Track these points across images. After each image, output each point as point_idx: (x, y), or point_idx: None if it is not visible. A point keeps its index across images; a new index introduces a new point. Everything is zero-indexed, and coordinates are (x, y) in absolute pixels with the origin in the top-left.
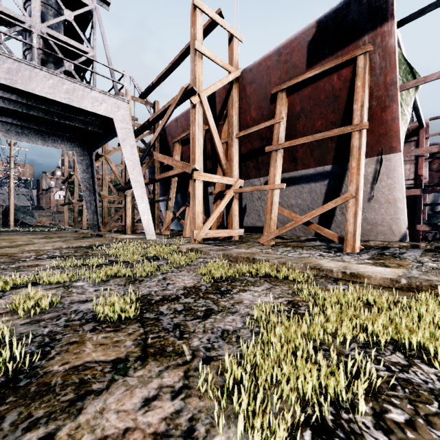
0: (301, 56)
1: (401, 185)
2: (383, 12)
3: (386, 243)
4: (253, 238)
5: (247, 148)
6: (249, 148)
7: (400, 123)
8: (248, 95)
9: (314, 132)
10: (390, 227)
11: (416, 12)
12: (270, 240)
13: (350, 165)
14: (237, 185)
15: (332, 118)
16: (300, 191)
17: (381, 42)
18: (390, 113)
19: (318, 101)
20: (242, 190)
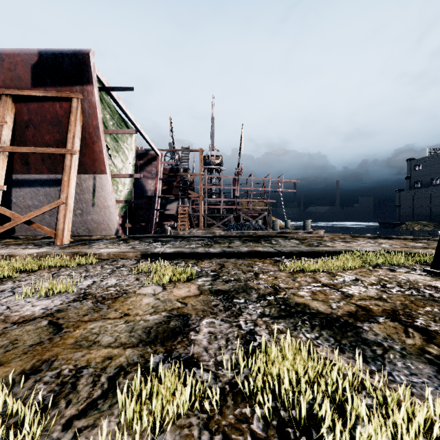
0: (26, 73)
1: (110, 197)
2: (87, 76)
3: (104, 236)
4: None
5: None
6: None
7: (106, 155)
8: None
9: (44, 143)
10: (108, 225)
11: (110, 87)
12: None
13: (63, 179)
14: None
15: (58, 137)
16: (36, 193)
17: (87, 96)
18: (98, 146)
19: (45, 119)
20: None
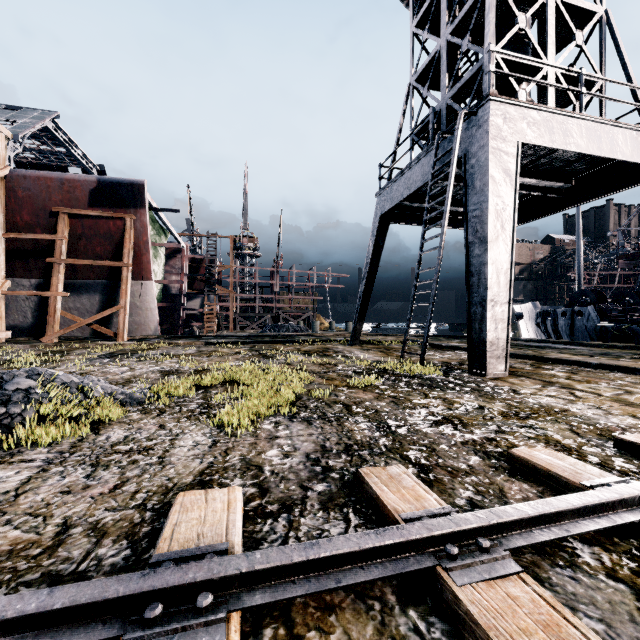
0: (84, 195)
1: (154, 301)
2: (141, 202)
3: (147, 336)
4: (22, 340)
5: (15, 247)
6: (18, 247)
7: (152, 265)
8: (20, 197)
9: (95, 254)
10: (149, 326)
11: (158, 208)
12: (54, 339)
13: (122, 287)
14: (6, 286)
15: (109, 249)
16: (79, 297)
17: (140, 217)
18: (146, 258)
19: (98, 233)
20: (16, 293)
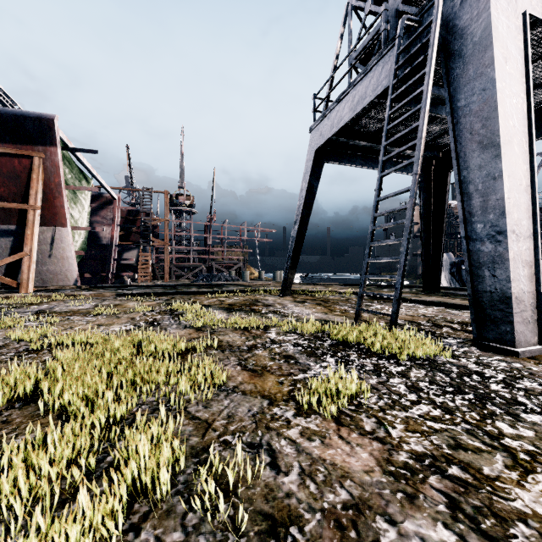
0: None
1: (70, 248)
2: (51, 139)
3: (62, 286)
4: None
5: None
6: None
7: (67, 209)
8: None
9: None
10: (66, 275)
11: (73, 148)
12: None
13: (27, 232)
14: None
15: (15, 190)
16: None
17: (50, 156)
18: (59, 201)
19: (1, 172)
20: None
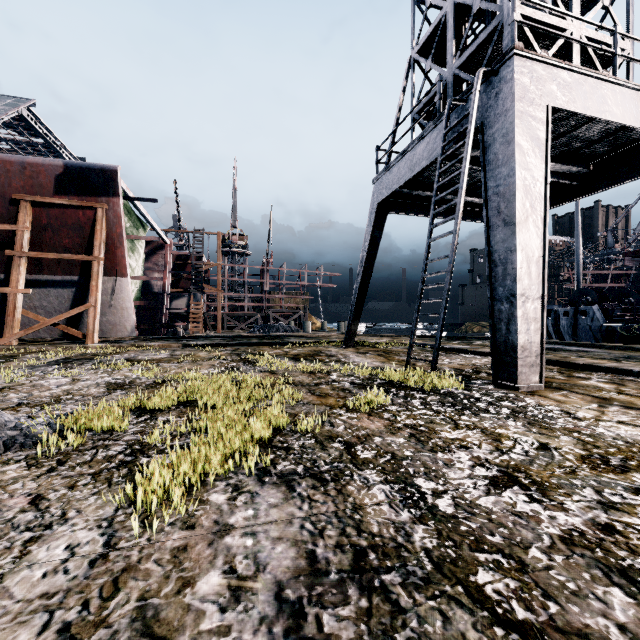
0: (49, 181)
1: (130, 299)
2: (114, 190)
3: (122, 337)
4: None
5: None
6: None
7: (127, 259)
8: None
9: (62, 246)
10: (125, 326)
11: (134, 197)
12: (14, 340)
13: (92, 284)
14: None
15: (79, 241)
16: (46, 294)
17: (113, 207)
18: (120, 252)
19: (66, 224)
20: None
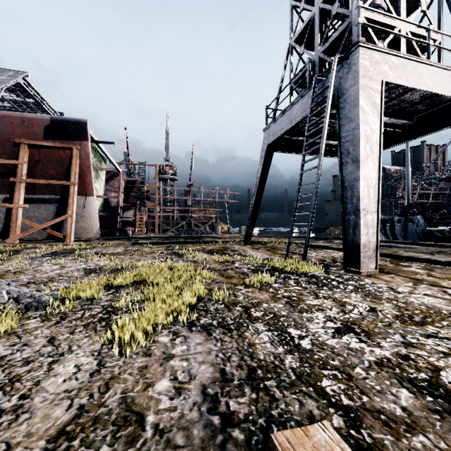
0: (40, 130)
1: (95, 211)
2: (85, 136)
3: (90, 238)
4: None
5: None
6: None
7: (94, 184)
8: None
9: (49, 175)
10: (92, 230)
11: (98, 141)
12: (16, 240)
13: (69, 201)
14: None
15: (60, 171)
16: (38, 208)
17: (84, 148)
18: (89, 178)
19: (52, 159)
20: None
